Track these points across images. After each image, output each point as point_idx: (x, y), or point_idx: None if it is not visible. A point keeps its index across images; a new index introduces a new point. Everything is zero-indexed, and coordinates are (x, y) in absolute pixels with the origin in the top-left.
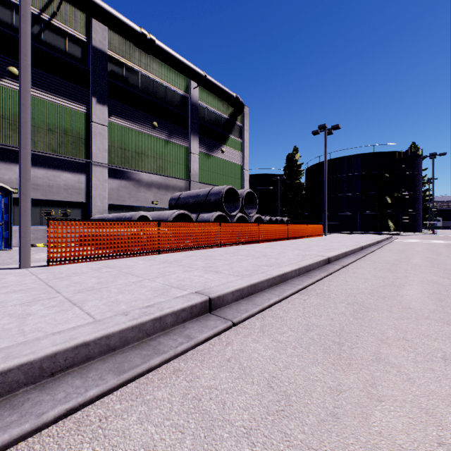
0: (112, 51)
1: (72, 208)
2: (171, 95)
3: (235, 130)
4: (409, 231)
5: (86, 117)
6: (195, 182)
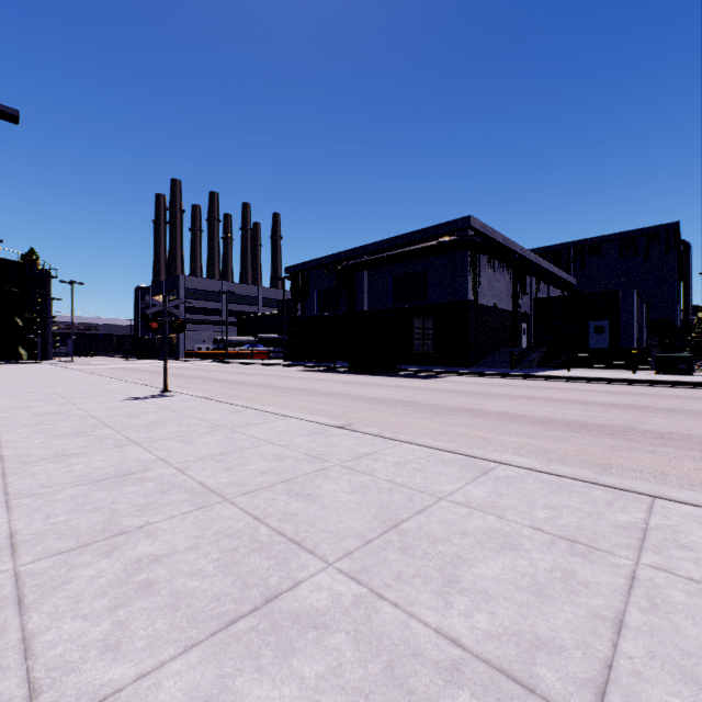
0: None
1: None
2: None
3: None
4: (42, 360)
5: None
6: None
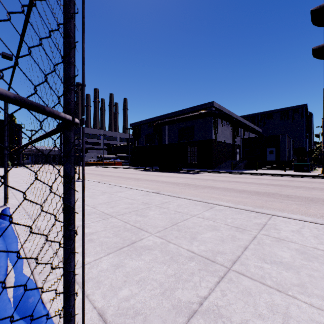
0: None
1: None
2: None
3: None
4: (18, 166)
5: None
6: None
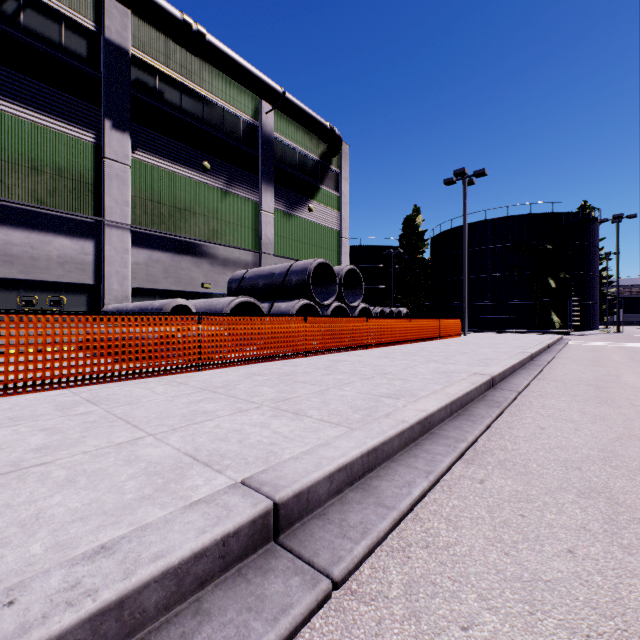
0: (137, 48)
1: (71, 294)
2: (232, 122)
3: (329, 179)
4: (581, 328)
5: (95, 150)
6: (269, 255)
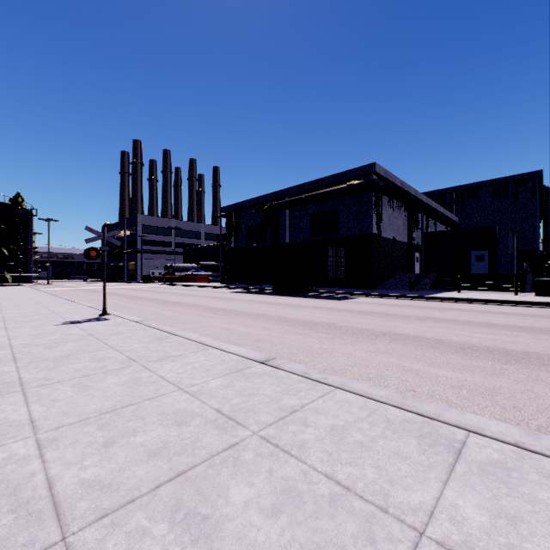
0: None
1: None
2: None
3: None
4: (25, 282)
5: None
6: None
